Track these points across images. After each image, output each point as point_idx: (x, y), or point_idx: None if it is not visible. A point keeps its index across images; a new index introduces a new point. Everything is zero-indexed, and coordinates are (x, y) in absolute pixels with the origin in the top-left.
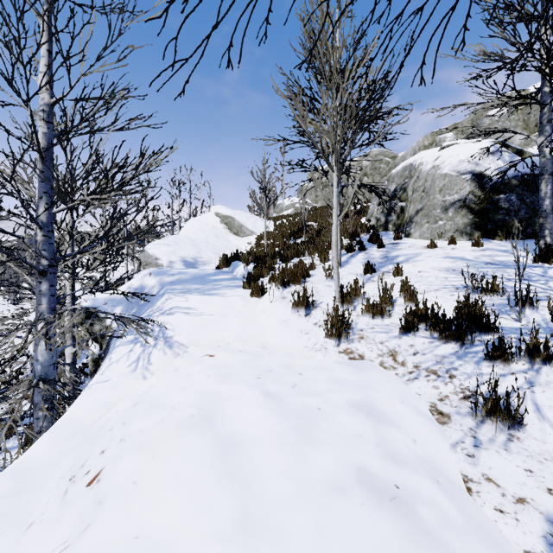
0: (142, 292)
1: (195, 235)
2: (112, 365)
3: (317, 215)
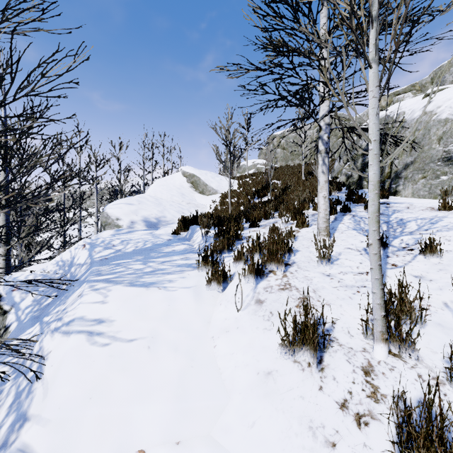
0: (68, 271)
1: (161, 194)
2: None
3: (279, 174)
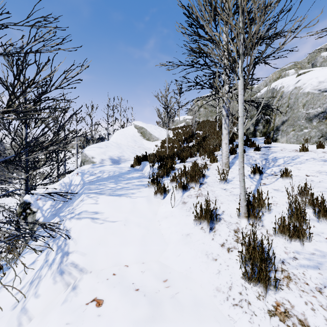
0: (69, 189)
1: (121, 141)
2: (2, 288)
3: (201, 126)
